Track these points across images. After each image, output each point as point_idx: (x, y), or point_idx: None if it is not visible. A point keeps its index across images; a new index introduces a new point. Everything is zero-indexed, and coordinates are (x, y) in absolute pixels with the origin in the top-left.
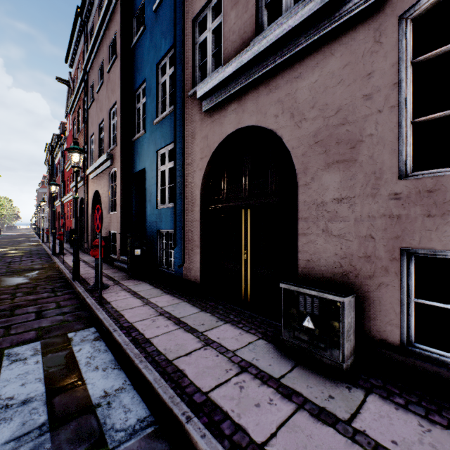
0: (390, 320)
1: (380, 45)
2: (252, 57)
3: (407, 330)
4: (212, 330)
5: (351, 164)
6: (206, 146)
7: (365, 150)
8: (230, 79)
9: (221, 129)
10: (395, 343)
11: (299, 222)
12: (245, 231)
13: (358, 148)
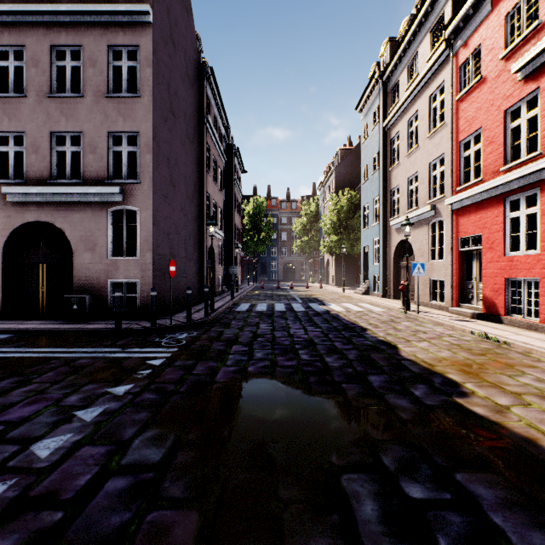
0: (106, 302)
1: (103, 215)
2: (49, 193)
3: (111, 304)
4: (25, 322)
5: (95, 251)
6: (9, 223)
7: (99, 247)
8: (33, 194)
9: (24, 217)
10: (107, 309)
11: (75, 271)
12: (42, 276)
13: (97, 246)
